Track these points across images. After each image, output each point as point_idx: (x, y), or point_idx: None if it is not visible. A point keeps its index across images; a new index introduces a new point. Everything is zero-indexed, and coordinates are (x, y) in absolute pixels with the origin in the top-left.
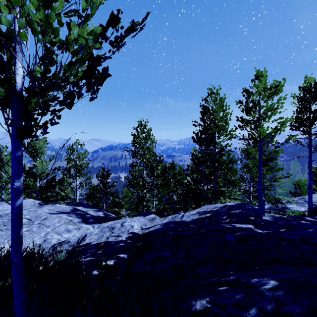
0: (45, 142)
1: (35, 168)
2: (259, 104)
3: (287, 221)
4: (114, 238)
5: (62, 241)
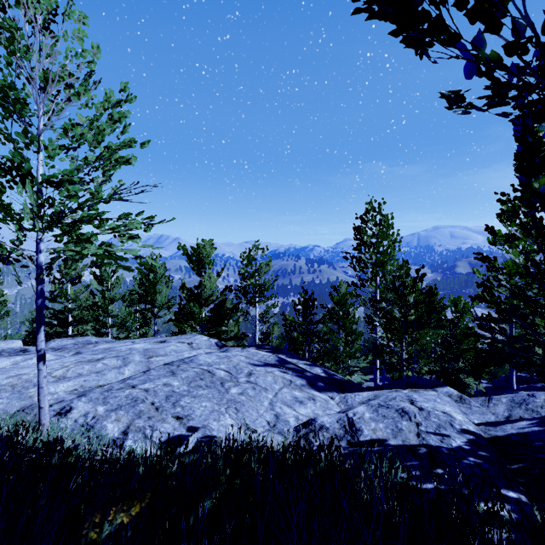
0: (212, 247)
1: (202, 287)
2: None
3: None
4: (438, 439)
5: (308, 424)
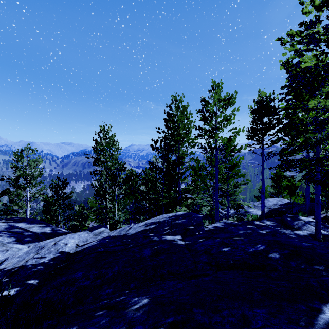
0: None
1: None
2: (214, 114)
3: (235, 226)
4: (35, 260)
5: None
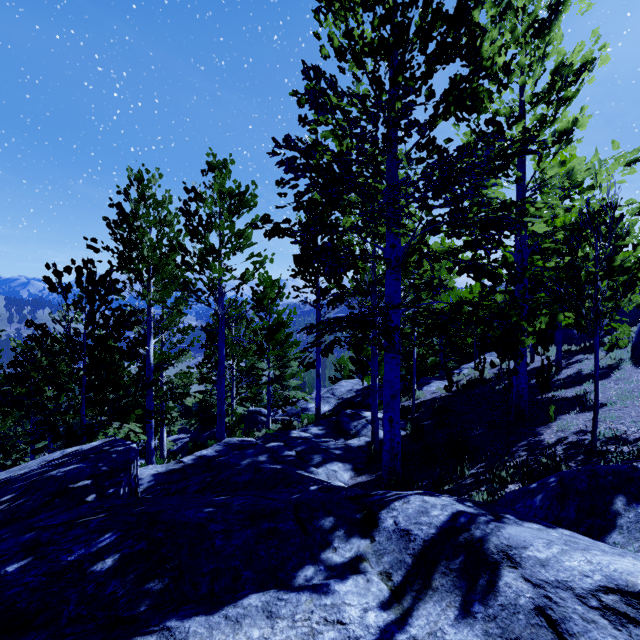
0: None
1: None
2: (211, 222)
3: (243, 449)
4: None
5: None
